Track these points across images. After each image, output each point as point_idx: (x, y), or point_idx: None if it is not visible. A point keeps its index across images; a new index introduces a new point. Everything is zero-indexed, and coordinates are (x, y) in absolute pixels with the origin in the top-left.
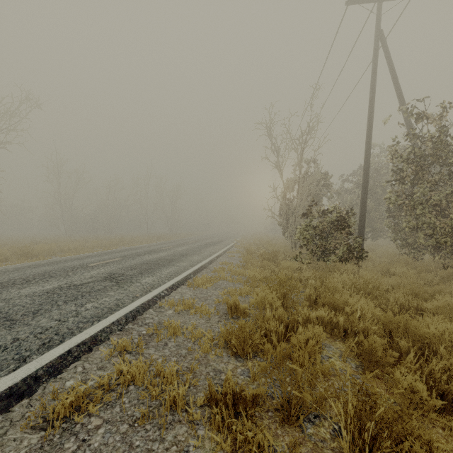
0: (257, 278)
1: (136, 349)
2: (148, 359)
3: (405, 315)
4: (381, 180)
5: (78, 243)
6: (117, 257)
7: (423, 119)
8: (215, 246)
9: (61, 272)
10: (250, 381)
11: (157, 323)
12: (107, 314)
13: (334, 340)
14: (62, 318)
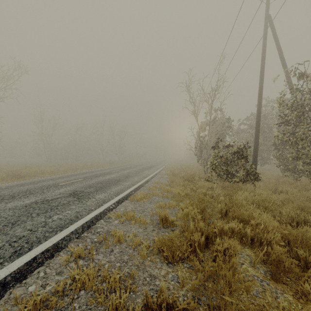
0: (181, 195)
1: (88, 255)
2: (98, 264)
3: (302, 229)
4: (267, 123)
5: (54, 168)
6: (80, 178)
7: (303, 77)
8: (150, 170)
9: (39, 190)
10: (179, 287)
11: (106, 232)
12: (68, 225)
13: (243, 247)
14: (33, 228)
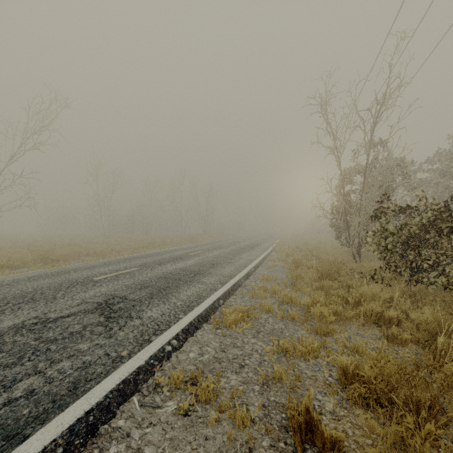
0: (328, 320)
1: None
2: None
3: None
4: None
5: (107, 246)
6: (134, 267)
7: None
8: (252, 251)
9: (51, 292)
10: None
11: None
12: (33, 425)
13: None
14: None
